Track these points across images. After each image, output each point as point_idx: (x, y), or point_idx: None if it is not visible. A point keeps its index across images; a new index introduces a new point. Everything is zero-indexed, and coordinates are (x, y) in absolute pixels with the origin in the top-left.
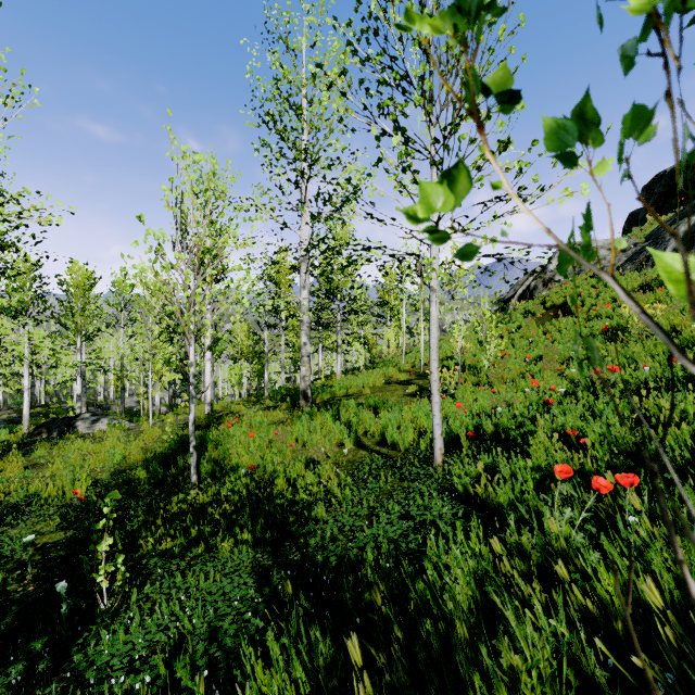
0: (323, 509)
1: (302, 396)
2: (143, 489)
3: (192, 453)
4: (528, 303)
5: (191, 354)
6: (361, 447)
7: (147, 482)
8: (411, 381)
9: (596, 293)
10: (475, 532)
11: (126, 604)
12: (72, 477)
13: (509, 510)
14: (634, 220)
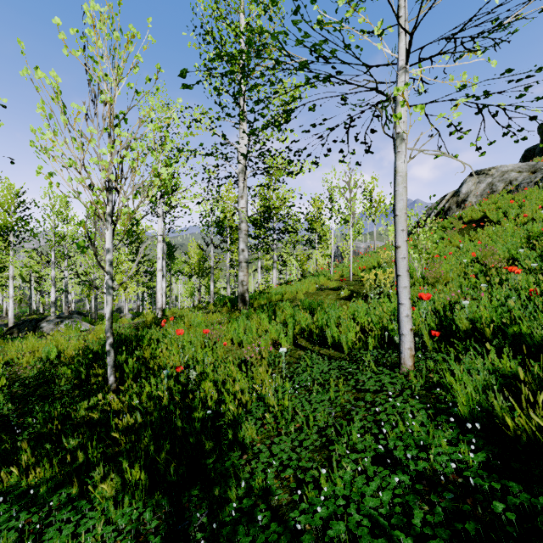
0: (253, 430)
1: (240, 300)
2: (62, 390)
3: (109, 351)
4: (443, 222)
5: (107, 239)
6: (298, 348)
7: (69, 382)
8: (342, 287)
9: (518, 205)
10: None
11: None
12: None
13: None
14: (530, 155)
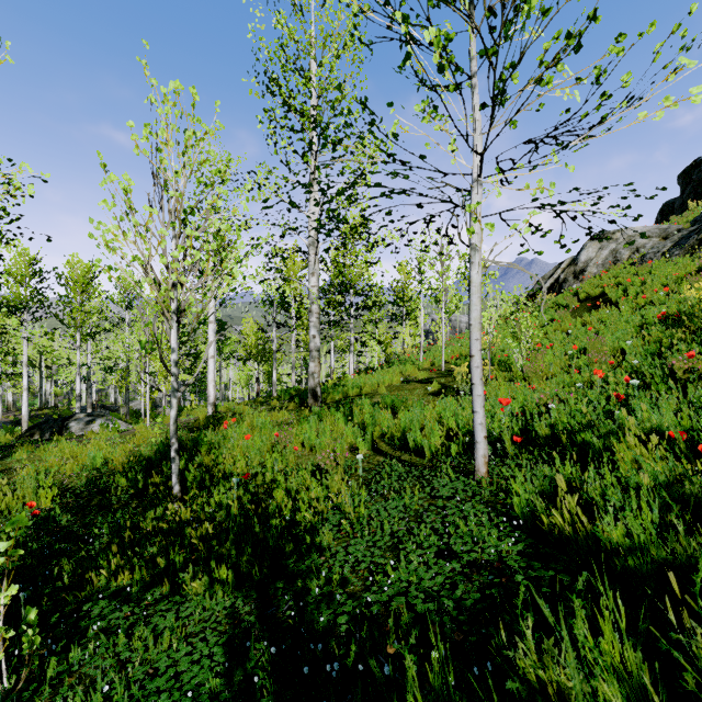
0: (330, 535)
1: (311, 395)
2: (119, 500)
3: (174, 458)
4: (557, 297)
5: (172, 338)
6: (377, 453)
7: (125, 492)
8: (431, 379)
9: (641, 281)
10: (609, 619)
11: (42, 679)
12: (35, 485)
13: (628, 559)
14: (669, 211)
